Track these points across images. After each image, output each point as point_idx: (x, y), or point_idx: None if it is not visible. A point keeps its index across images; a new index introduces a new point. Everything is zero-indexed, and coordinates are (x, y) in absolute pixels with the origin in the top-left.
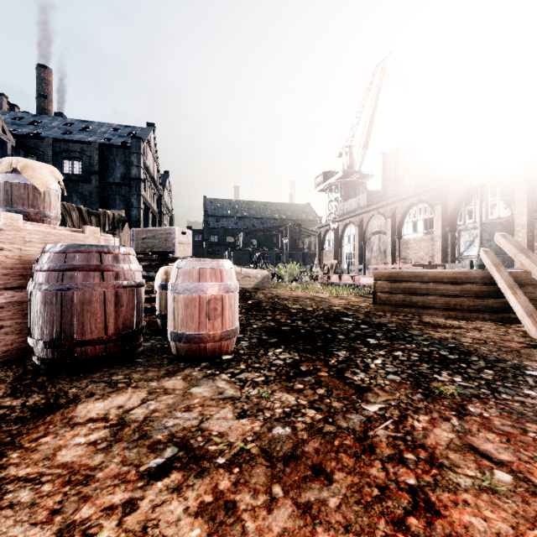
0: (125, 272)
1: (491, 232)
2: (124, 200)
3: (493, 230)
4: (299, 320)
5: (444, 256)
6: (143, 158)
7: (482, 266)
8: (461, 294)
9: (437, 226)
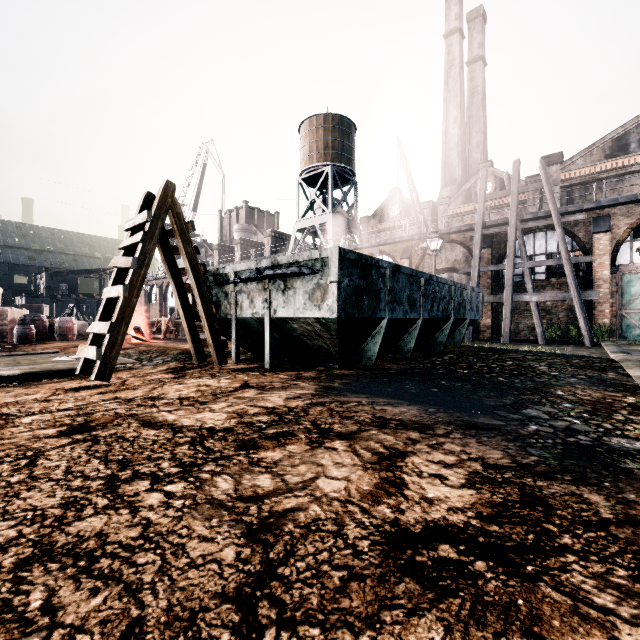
0: (46, 321)
1: None
2: None
3: None
4: None
5: None
6: None
7: None
8: None
9: None
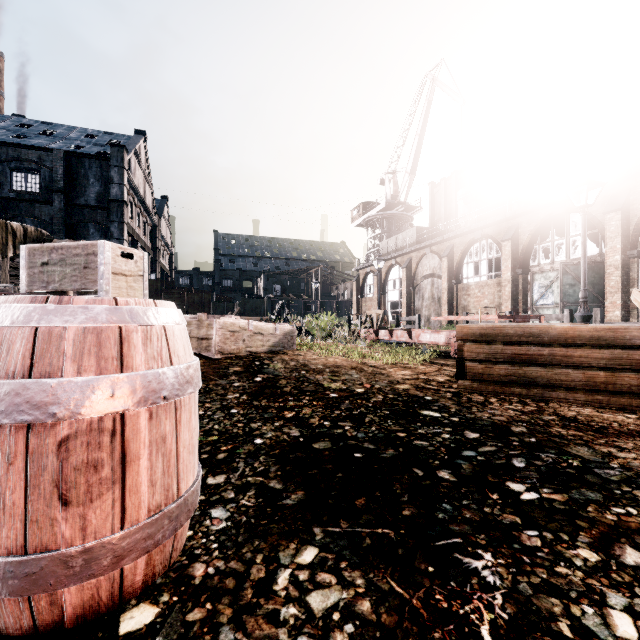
0: None
1: (575, 275)
2: (101, 228)
3: (578, 272)
4: (345, 418)
5: (514, 305)
6: (129, 174)
7: (587, 318)
8: (611, 364)
9: (506, 267)
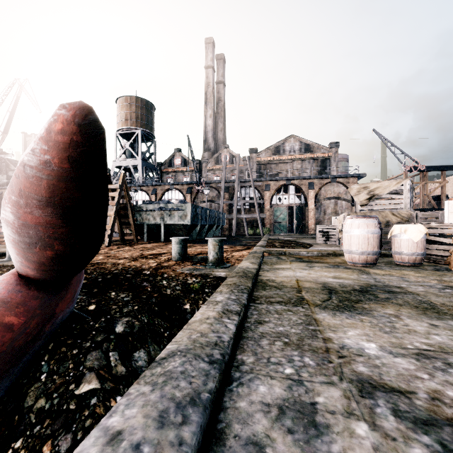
0: None
1: None
2: None
3: None
4: None
5: None
6: None
7: None
8: None
9: None
